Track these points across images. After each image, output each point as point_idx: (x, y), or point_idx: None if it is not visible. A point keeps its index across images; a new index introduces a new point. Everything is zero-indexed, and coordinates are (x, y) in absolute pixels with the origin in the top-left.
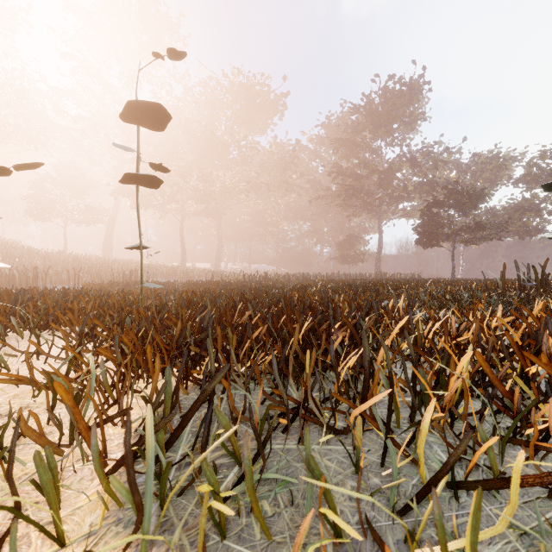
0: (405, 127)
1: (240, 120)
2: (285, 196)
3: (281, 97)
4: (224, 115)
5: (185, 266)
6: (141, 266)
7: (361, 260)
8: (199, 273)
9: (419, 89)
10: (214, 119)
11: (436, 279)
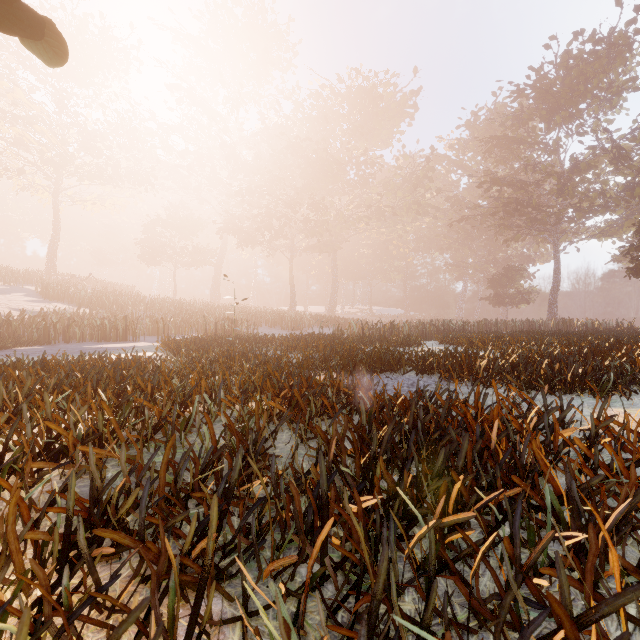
0: (601, 104)
1: (358, 132)
2: (415, 221)
3: (410, 96)
4: (340, 129)
5: (294, 310)
6: None
7: (525, 300)
8: (309, 320)
9: (627, 43)
10: (327, 135)
11: None
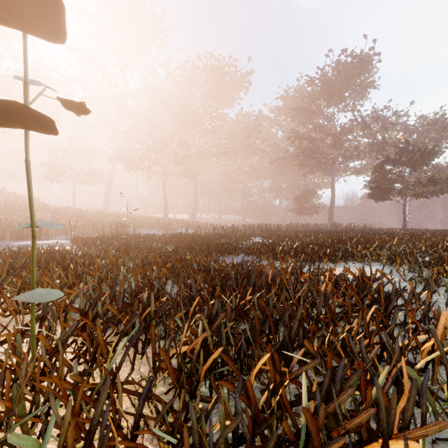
0: (356, 94)
1: (212, 96)
2: (249, 158)
3: (246, 75)
4: (199, 92)
5: (167, 217)
6: (33, 258)
7: (316, 211)
8: (178, 224)
9: (369, 60)
10: (190, 96)
11: (389, 230)
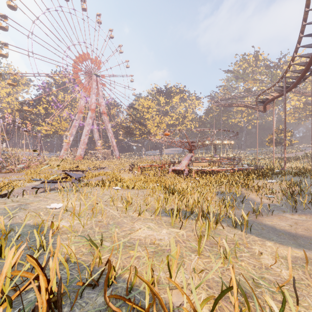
0: None
1: None
2: None
3: None
4: None
5: None
6: None
7: None
8: None
9: None
10: None
11: None
